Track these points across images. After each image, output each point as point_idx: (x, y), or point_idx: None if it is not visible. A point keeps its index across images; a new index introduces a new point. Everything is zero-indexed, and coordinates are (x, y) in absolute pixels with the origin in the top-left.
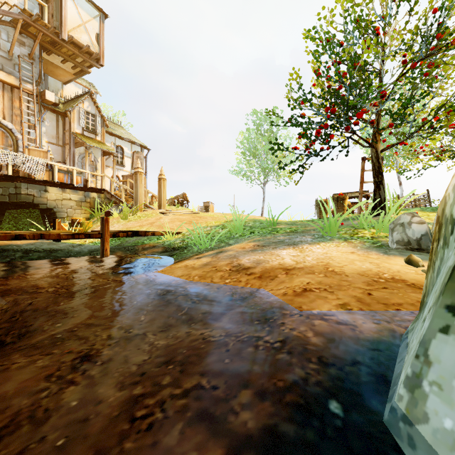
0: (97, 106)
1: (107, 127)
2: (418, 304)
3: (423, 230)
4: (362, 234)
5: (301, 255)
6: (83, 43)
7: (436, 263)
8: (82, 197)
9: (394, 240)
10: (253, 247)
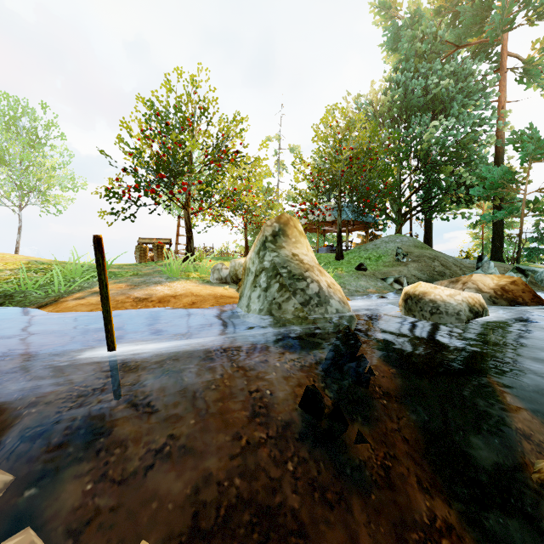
0: None
1: None
2: (235, 302)
3: (227, 272)
4: (193, 276)
5: (173, 289)
6: None
7: (245, 282)
8: None
9: (215, 278)
10: (128, 286)
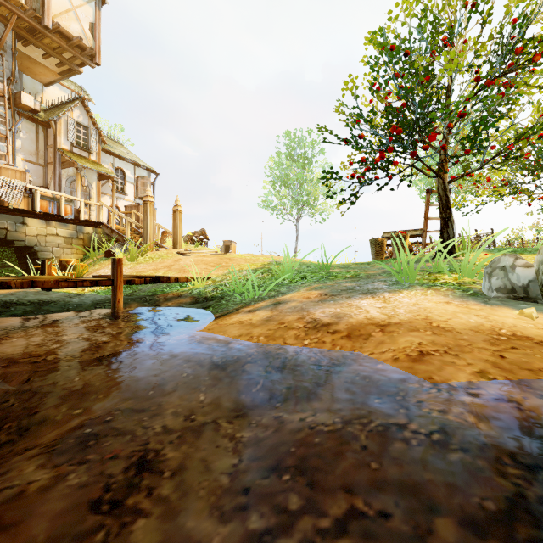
0: (91, 117)
1: (104, 144)
2: None
3: (530, 275)
4: (444, 280)
5: (389, 307)
6: (73, 34)
7: None
8: (73, 233)
9: (493, 287)
10: (320, 296)
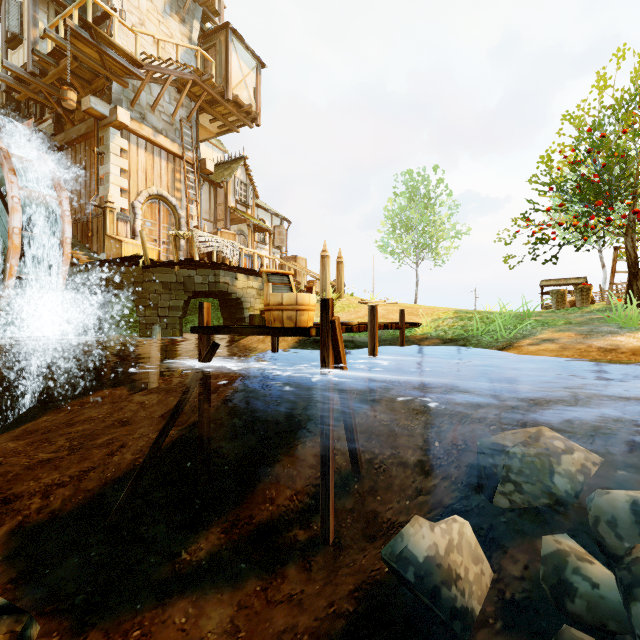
0: (249, 174)
1: (257, 198)
2: None
3: None
4: None
5: None
6: (243, 101)
7: None
8: (261, 285)
9: None
10: (578, 335)
